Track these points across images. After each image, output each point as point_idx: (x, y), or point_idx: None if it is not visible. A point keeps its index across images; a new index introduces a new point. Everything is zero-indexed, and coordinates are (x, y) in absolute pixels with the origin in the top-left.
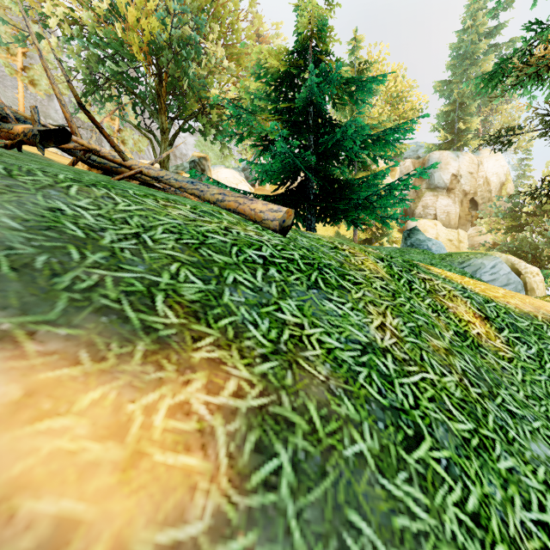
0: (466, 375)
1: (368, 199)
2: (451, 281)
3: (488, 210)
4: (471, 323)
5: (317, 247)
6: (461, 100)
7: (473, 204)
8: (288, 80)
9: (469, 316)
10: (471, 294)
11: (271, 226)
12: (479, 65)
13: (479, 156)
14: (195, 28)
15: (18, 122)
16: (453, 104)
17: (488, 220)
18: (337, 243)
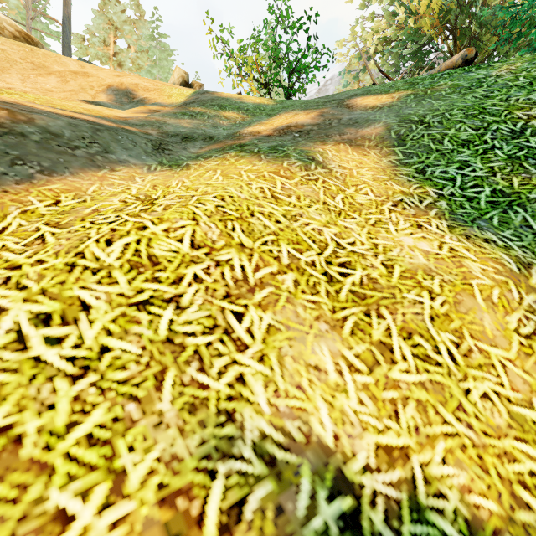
0: None
1: None
2: None
3: None
4: None
5: None
6: None
7: None
8: None
9: None
10: None
11: (459, 63)
12: None
13: None
14: None
15: None
16: None
17: None
18: None
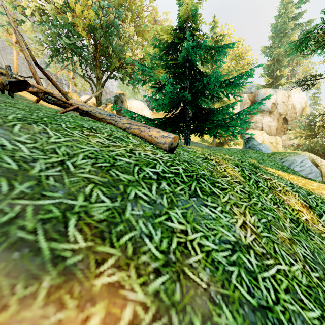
0: (306, 261)
1: (223, 121)
2: (282, 178)
3: (294, 125)
4: (300, 211)
5: (194, 159)
6: (278, 57)
7: (285, 121)
8: (173, 46)
9: (298, 206)
10: (297, 189)
11: (163, 147)
12: (289, 37)
13: (289, 92)
14: (117, 16)
15: (1, 75)
16: (273, 60)
17: (294, 130)
18: (207, 155)
